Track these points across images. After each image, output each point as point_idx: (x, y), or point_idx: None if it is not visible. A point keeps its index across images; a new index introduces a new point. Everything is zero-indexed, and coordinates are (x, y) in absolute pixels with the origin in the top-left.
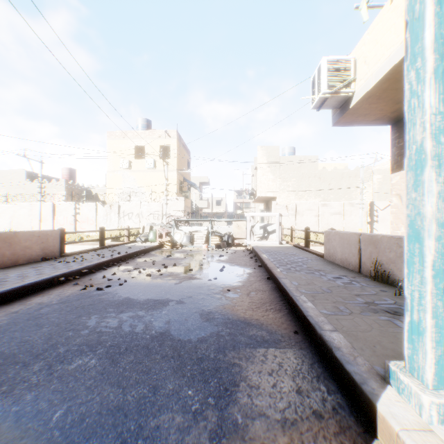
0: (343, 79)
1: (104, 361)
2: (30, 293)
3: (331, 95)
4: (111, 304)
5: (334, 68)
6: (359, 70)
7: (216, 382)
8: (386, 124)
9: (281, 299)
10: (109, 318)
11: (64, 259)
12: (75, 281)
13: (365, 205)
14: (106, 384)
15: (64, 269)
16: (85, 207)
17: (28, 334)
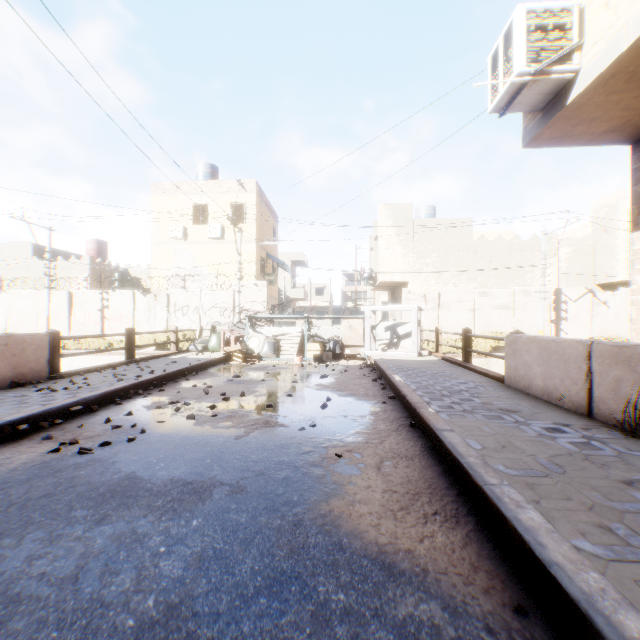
0: (557, 46)
1: None
2: None
3: (533, 78)
4: (88, 496)
5: (538, 26)
6: (591, 25)
7: None
8: (622, 142)
9: (449, 481)
10: (65, 541)
11: (52, 383)
12: (50, 430)
13: (548, 294)
14: None
15: (35, 406)
16: (117, 298)
17: None
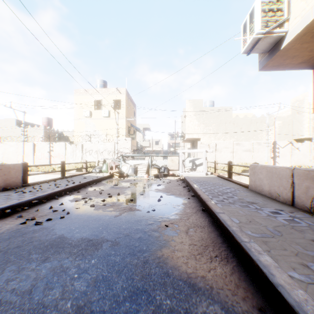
0: (276, 19)
1: None
2: None
3: (264, 35)
4: (39, 247)
5: (267, 9)
6: (294, 9)
7: None
8: (308, 68)
9: (223, 239)
10: (26, 271)
11: (24, 188)
12: (22, 212)
13: (269, 144)
14: None
15: (14, 200)
16: (57, 146)
17: None
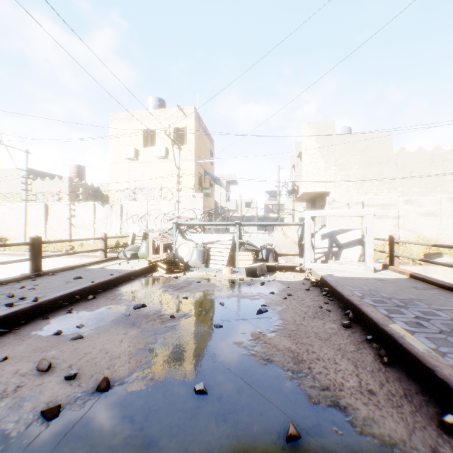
0: None
1: None
2: None
3: None
4: None
5: None
6: None
7: None
8: None
9: None
10: None
11: None
12: None
13: None
14: None
15: None
16: (81, 208)
17: None
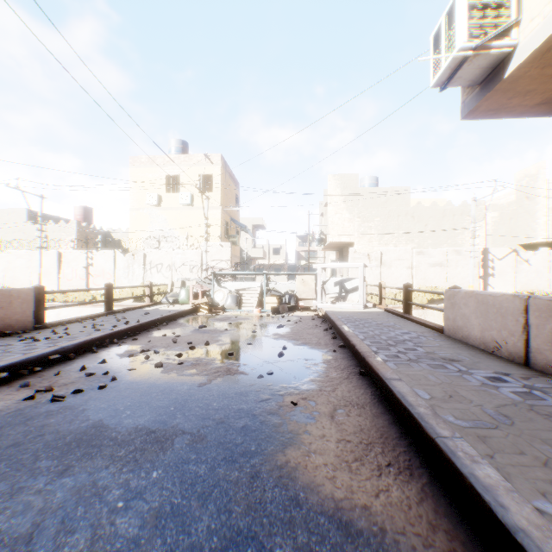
0: (496, 23)
1: None
2: None
3: (473, 52)
4: (55, 445)
5: (479, 4)
6: (529, 2)
7: None
8: None
9: (400, 430)
10: (26, 495)
11: (36, 333)
12: (29, 377)
13: (477, 253)
14: None
15: (17, 355)
16: (100, 257)
17: None
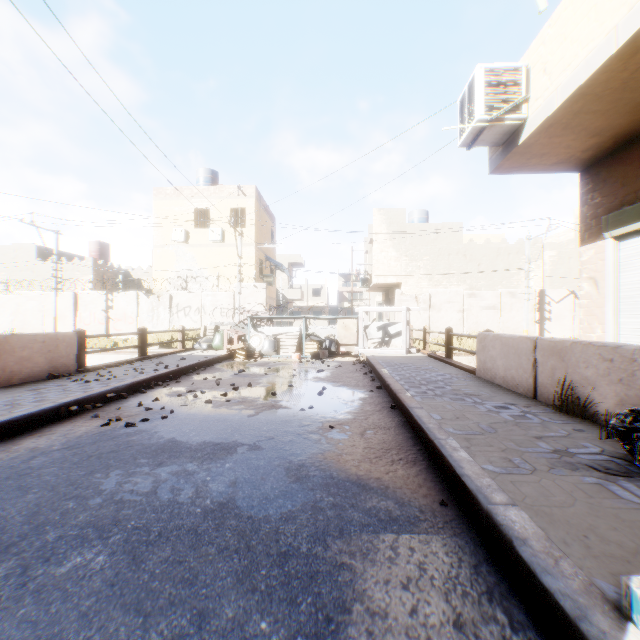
0: (509, 99)
1: (119, 558)
2: (22, 432)
3: (490, 123)
4: (145, 451)
5: (494, 81)
6: (535, 84)
7: (311, 603)
8: (572, 170)
9: (414, 442)
10: (139, 475)
11: (82, 376)
12: (94, 411)
13: (533, 296)
14: (116, 607)
15: (78, 393)
16: (121, 299)
17: (2, 504)
